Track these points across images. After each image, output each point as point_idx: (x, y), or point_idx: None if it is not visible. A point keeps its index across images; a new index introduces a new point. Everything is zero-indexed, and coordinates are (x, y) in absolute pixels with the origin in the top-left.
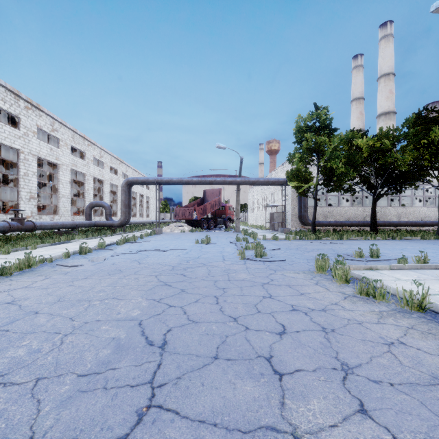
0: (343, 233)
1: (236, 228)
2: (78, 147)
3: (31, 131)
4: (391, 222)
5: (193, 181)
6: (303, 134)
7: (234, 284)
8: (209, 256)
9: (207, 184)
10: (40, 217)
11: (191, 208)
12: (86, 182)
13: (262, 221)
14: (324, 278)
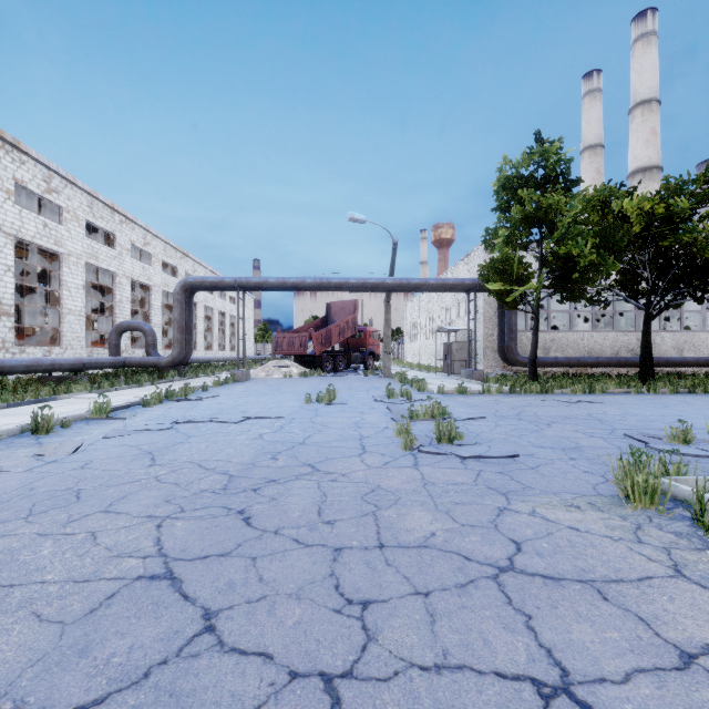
0: (591, 380)
1: (384, 370)
2: (101, 225)
3: (3, 189)
4: (669, 359)
5: (305, 284)
6: (512, 192)
7: (401, 572)
8: (329, 440)
9: (332, 289)
10: (21, 350)
11: (304, 333)
12: (116, 288)
13: (429, 357)
14: (672, 533)
